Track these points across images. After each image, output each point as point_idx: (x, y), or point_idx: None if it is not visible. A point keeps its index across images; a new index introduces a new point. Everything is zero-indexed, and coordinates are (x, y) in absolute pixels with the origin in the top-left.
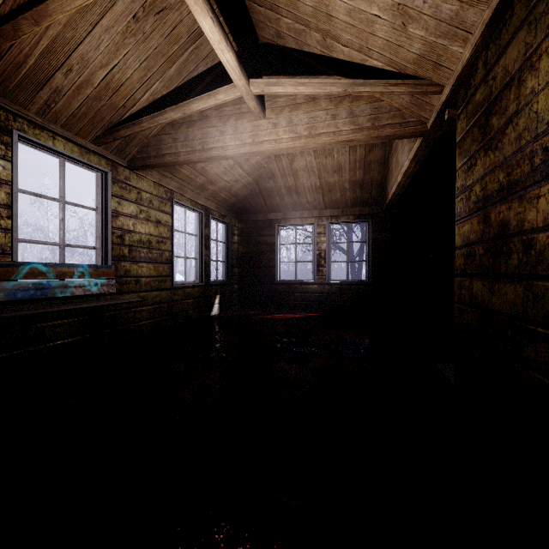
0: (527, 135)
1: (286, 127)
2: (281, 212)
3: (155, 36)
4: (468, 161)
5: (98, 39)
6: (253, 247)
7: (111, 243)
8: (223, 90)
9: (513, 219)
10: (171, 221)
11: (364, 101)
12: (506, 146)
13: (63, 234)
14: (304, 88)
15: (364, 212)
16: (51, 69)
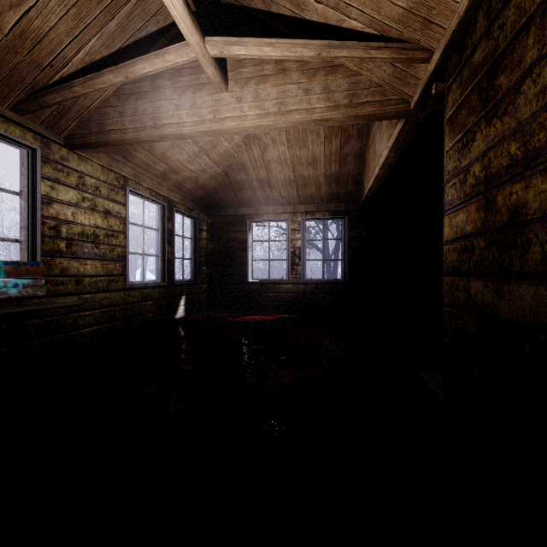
0: None
1: (251, 102)
2: (254, 207)
3: None
4: (463, 137)
5: None
6: (223, 244)
7: (40, 235)
8: (173, 49)
9: (533, 200)
10: (124, 213)
11: (341, 75)
12: (521, 107)
13: None
14: (270, 50)
15: (339, 208)
16: None
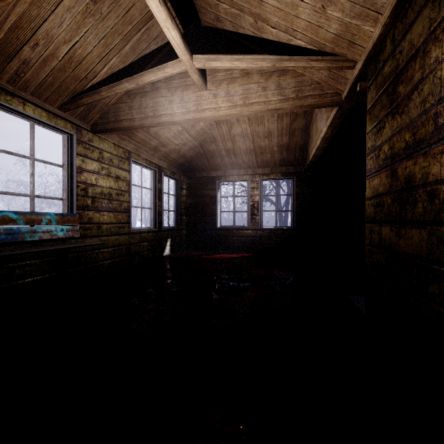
0: (432, 99)
1: (224, 97)
2: (222, 170)
3: (112, 17)
4: (378, 125)
5: (60, 18)
6: (198, 199)
7: (75, 194)
8: (170, 64)
9: (418, 172)
10: (128, 177)
11: (290, 76)
12: (412, 109)
13: (33, 187)
14: (239, 63)
15: (289, 170)
16: (20, 43)
